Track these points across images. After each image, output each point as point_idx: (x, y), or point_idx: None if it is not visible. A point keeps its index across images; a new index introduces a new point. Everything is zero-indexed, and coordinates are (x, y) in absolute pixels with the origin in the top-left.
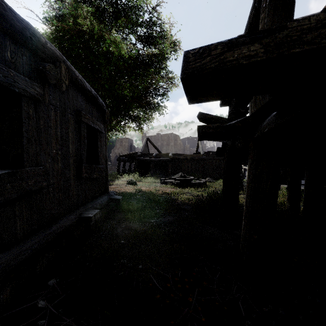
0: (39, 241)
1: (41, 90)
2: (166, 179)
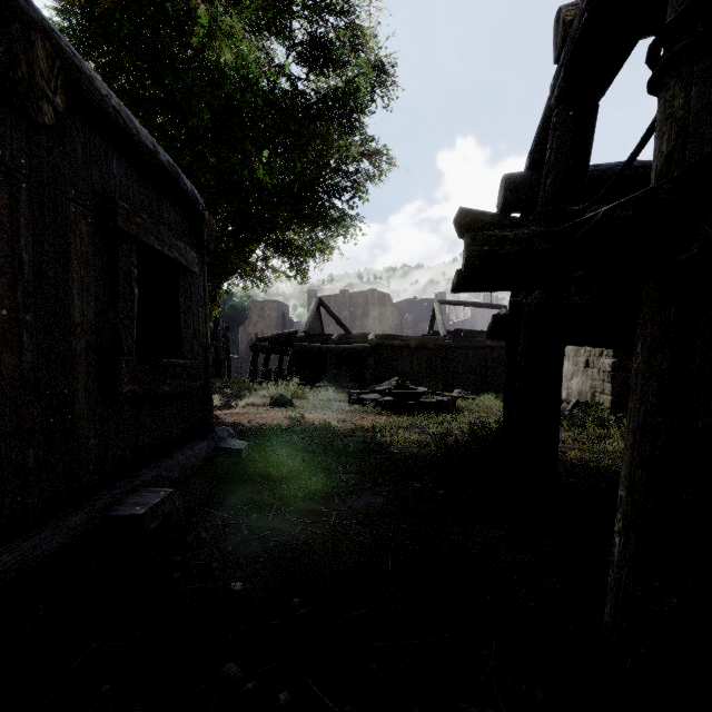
0: None
1: None
2: (363, 393)
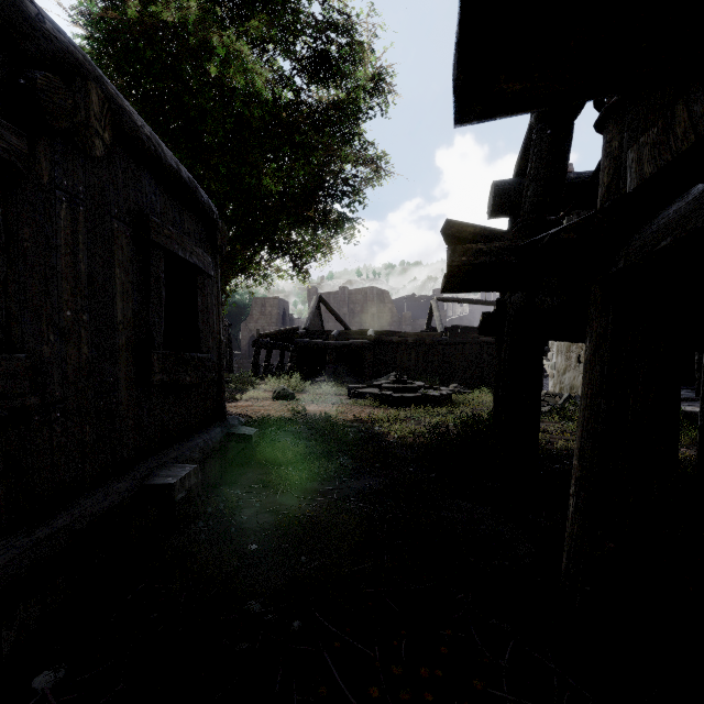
0: (10, 564)
1: (22, 142)
2: (362, 387)
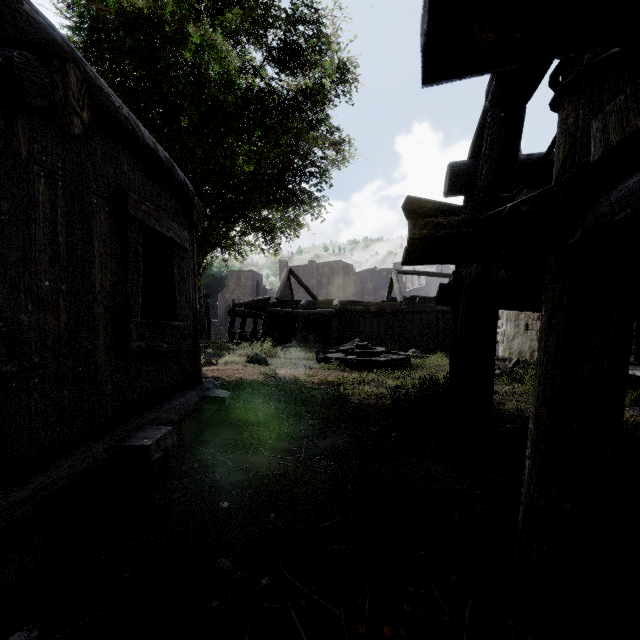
0: None
1: None
2: (328, 352)
